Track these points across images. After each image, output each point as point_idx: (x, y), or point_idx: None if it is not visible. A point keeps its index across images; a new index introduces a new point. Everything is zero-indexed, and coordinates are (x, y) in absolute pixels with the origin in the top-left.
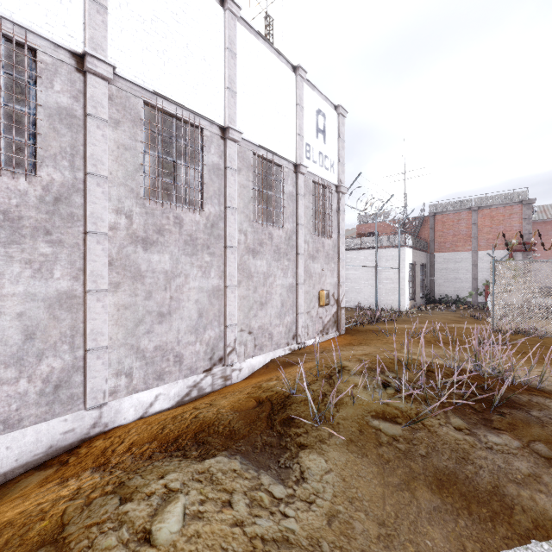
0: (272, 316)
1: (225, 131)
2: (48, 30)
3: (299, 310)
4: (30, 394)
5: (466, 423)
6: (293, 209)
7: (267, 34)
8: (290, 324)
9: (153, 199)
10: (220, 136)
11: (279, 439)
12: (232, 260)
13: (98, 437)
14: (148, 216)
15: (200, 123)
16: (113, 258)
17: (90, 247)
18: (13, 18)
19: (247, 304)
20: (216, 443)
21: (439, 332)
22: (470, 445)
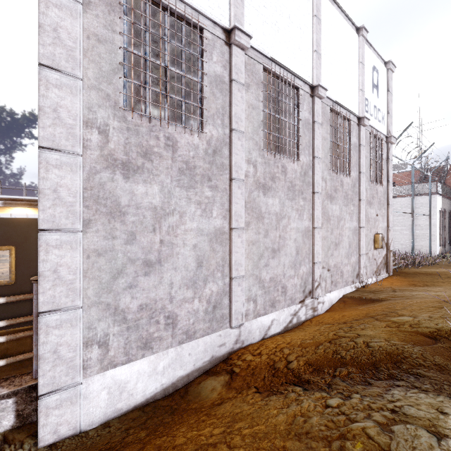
0: (342, 255)
1: (313, 89)
2: (209, 12)
3: (361, 252)
4: (200, 312)
5: None
6: (356, 158)
7: None
8: (354, 264)
9: (269, 151)
10: (309, 94)
11: None
12: (318, 205)
13: (241, 352)
14: (266, 166)
15: (297, 84)
16: (245, 201)
17: (234, 191)
18: (192, 4)
19: (327, 244)
20: (438, 378)
21: None
22: None
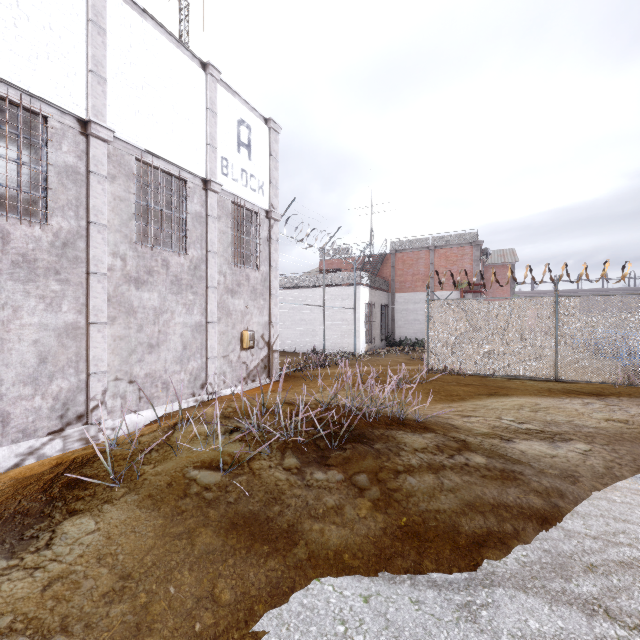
0: (168, 361)
1: (87, 125)
2: None
3: (211, 354)
4: None
5: (299, 463)
6: (202, 233)
7: (181, 20)
8: (197, 371)
9: None
10: (79, 131)
11: (45, 504)
12: (99, 291)
13: None
14: None
15: (42, 110)
16: None
17: None
18: None
19: (127, 346)
20: None
21: (319, 369)
22: (290, 485)
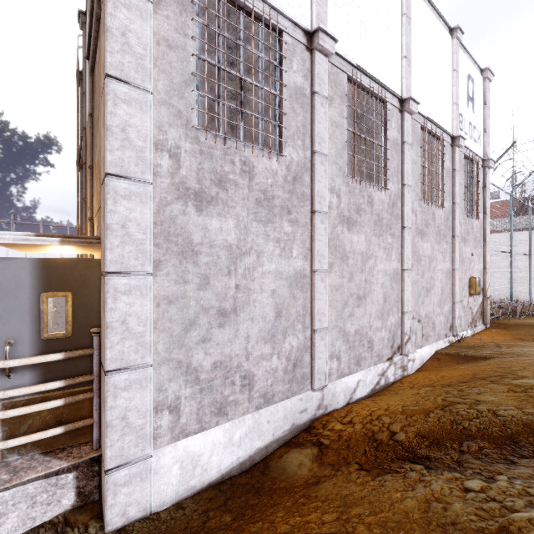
0: (434, 303)
1: (403, 103)
2: (289, 11)
3: (456, 299)
4: (278, 371)
5: None
6: (450, 186)
7: None
8: (447, 314)
9: (354, 177)
10: (398, 109)
11: None
12: (408, 242)
13: (325, 420)
14: (350, 195)
15: (385, 96)
16: (328, 238)
17: (317, 226)
18: (271, 1)
19: (417, 289)
20: None
21: None
22: None
